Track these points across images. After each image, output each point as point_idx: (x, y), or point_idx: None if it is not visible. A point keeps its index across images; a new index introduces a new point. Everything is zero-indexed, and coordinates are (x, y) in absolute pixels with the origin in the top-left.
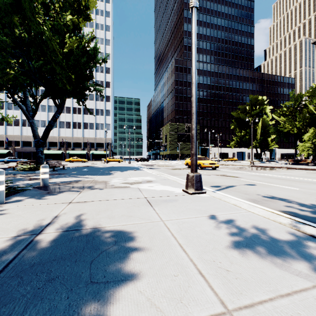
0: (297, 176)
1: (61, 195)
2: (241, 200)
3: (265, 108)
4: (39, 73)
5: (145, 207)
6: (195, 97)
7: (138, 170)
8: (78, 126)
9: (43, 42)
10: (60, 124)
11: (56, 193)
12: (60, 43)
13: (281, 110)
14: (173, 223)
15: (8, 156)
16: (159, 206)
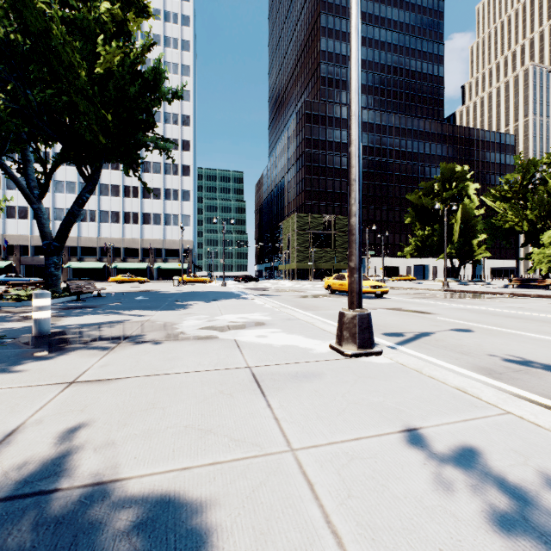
0: (542, 311)
1: (62, 359)
2: (461, 370)
3: (467, 186)
4: (49, 115)
5: (247, 396)
6: (358, 144)
7: (239, 299)
8: (133, 219)
9: (51, 49)
10: (101, 215)
11: (52, 355)
12: (88, 56)
13: (499, 189)
14: (321, 462)
15: (8, 272)
16: (280, 394)
